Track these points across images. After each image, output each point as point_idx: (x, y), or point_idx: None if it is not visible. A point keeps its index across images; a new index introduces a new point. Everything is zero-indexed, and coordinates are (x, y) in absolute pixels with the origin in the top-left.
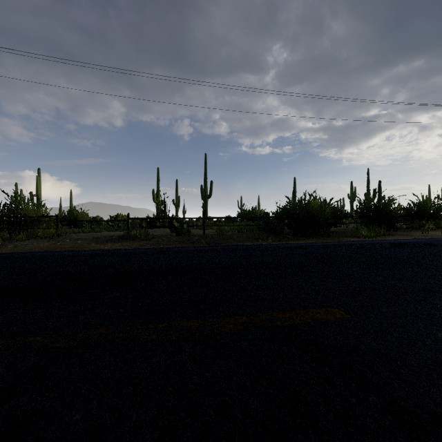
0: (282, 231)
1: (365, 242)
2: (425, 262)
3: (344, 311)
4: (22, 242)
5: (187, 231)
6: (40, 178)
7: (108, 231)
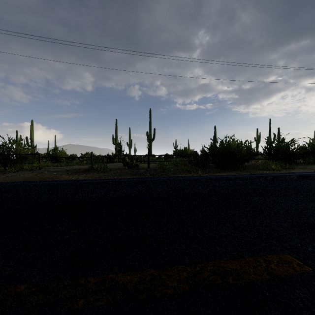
0: (208, 165)
1: (276, 174)
2: None
3: (299, 259)
4: (12, 174)
5: (136, 165)
6: (33, 127)
7: (78, 164)
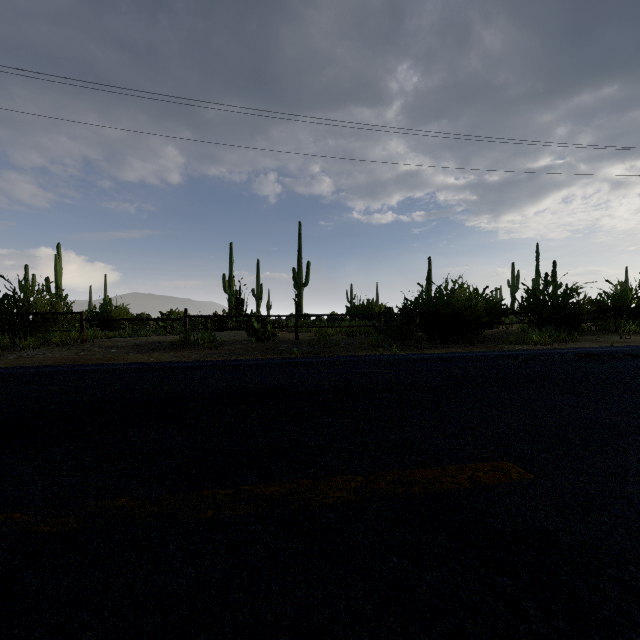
0: (412, 335)
1: (538, 351)
2: (636, 384)
3: (522, 466)
4: (29, 351)
5: (272, 335)
6: (60, 258)
7: (157, 334)
